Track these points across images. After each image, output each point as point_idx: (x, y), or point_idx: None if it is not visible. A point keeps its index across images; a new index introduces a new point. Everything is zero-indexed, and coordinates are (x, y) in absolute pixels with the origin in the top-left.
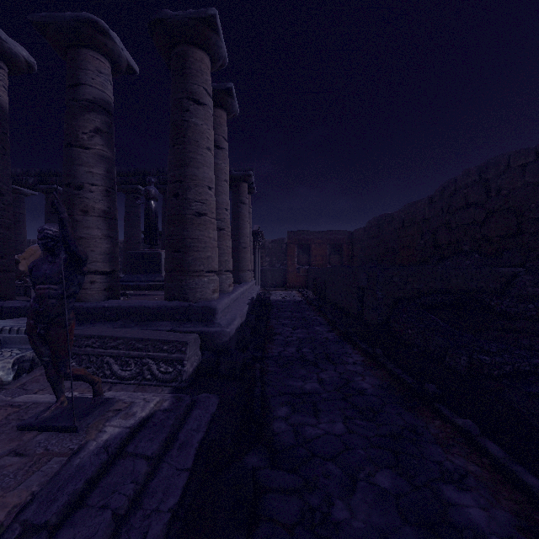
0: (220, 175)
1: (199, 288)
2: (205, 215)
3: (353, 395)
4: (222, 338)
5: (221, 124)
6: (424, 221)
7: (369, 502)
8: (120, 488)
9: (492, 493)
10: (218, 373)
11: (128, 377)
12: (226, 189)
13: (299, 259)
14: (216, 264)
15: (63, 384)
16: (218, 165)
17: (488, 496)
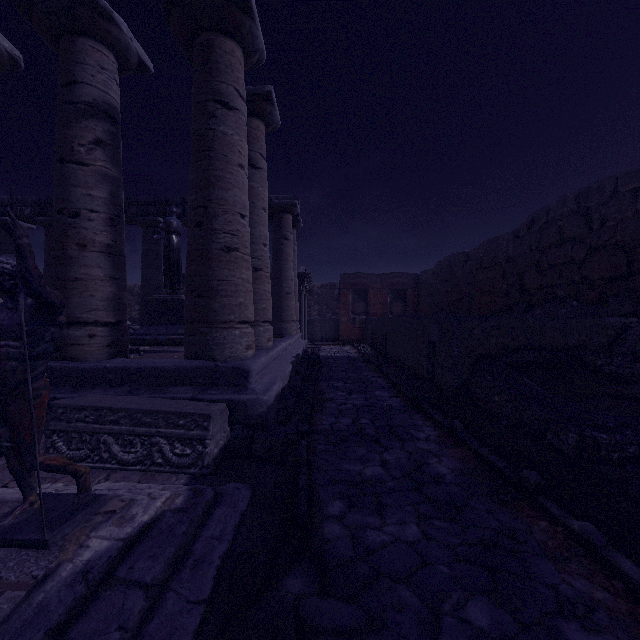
0: (256, 202)
1: (228, 343)
2: (236, 250)
3: (427, 484)
4: (258, 409)
5: (258, 137)
6: (507, 261)
7: None
8: None
9: (634, 637)
10: (252, 454)
11: (132, 462)
12: (264, 219)
13: (354, 308)
14: (251, 313)
15: (34, 477)
16: (254, 189)
17: None
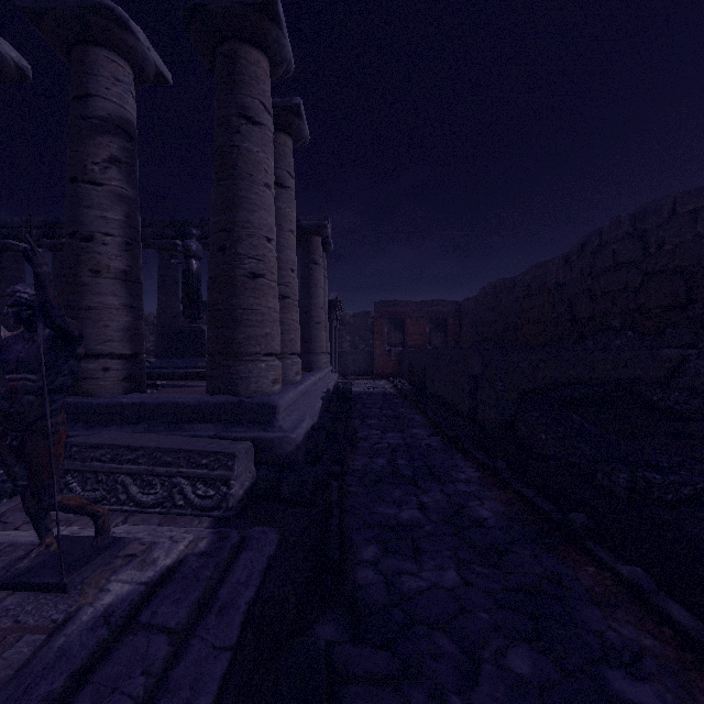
0: (283, 224)
1: (253, 377)
2: (262, 276)
3: (468, 528)
4: (285, 448)
5: (286, 154)
6: (557, 288)
7: (500, 699)
8: (123, 685)
9: (682, 685)
10: (279, 496)
11: (151, 504)
12: (291, 242)
13: (390, 339)
14: (278, 345)
15: (50, 518)
16: (281, 210)
17: (676, 689)
